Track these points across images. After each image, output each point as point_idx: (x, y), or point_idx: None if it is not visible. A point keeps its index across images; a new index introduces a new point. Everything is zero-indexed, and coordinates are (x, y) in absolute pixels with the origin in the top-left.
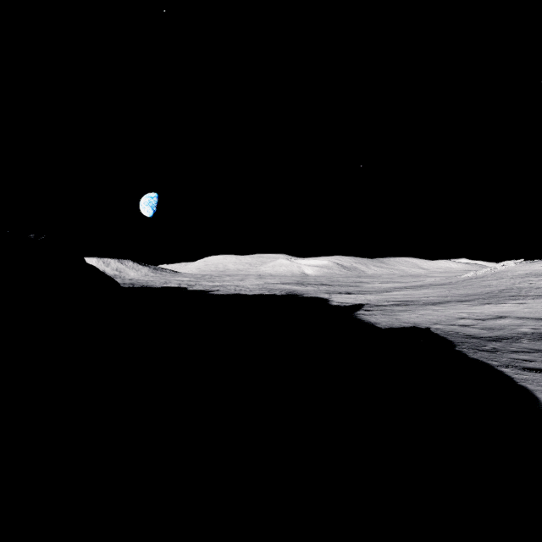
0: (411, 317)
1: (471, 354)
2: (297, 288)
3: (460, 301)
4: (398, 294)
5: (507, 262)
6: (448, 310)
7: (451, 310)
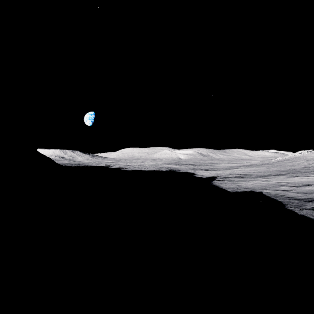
0: (248, 184)
1: (298, 211)
2: (175, 166)
3: (277, 174)
4: (237, 170)
5: (302, 151)
6: (271, 180)
7: (273, 180)
